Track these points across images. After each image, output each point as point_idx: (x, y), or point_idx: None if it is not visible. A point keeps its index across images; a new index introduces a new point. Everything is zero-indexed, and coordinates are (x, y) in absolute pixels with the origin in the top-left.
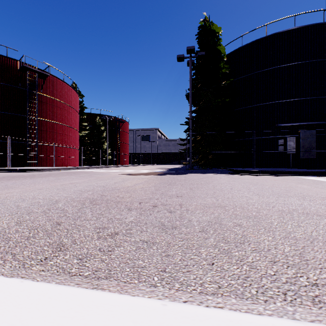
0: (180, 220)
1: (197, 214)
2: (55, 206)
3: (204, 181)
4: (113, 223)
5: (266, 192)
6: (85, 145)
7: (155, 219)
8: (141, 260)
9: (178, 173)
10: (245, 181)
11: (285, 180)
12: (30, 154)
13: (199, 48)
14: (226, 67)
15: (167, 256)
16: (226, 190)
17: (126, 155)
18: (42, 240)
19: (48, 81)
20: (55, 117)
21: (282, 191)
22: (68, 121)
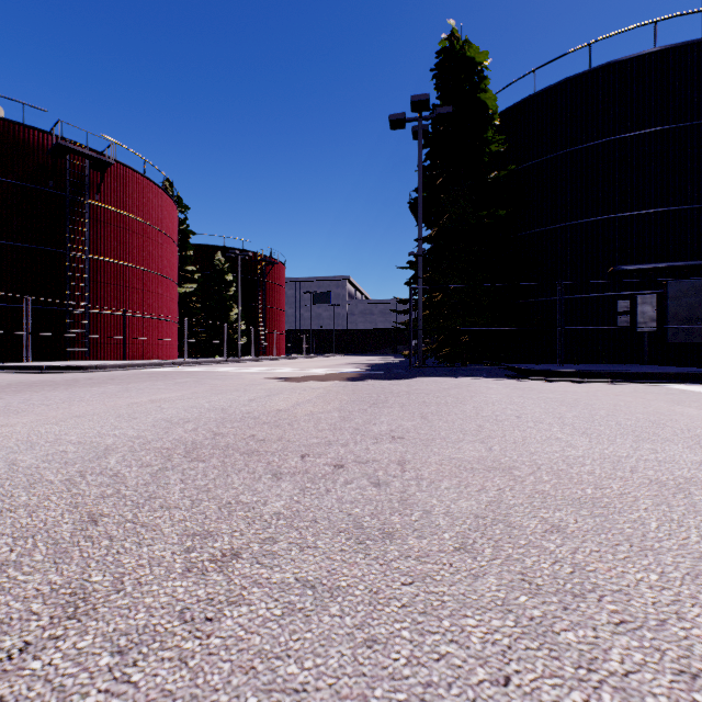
0: (401, 512)
1: (445, 491)
2: (100, 464)
3: (451, 395)
4: (232, 520)
5: (603, 426)
6: (192, 314)
7: (338, 508)
8: (295, 660)
9: (392, 376)
10: (548, 397)
11: (640, 395)
12: (73, 333)
13: (440, 98)
14: (500, 140)
15: (371, 646)
16: (508, 420)
17: (279, 334)
18: (35, 575)
19: (112, 177)
20: (127, 254)
21: (643, 424)
22: (155, 263)
